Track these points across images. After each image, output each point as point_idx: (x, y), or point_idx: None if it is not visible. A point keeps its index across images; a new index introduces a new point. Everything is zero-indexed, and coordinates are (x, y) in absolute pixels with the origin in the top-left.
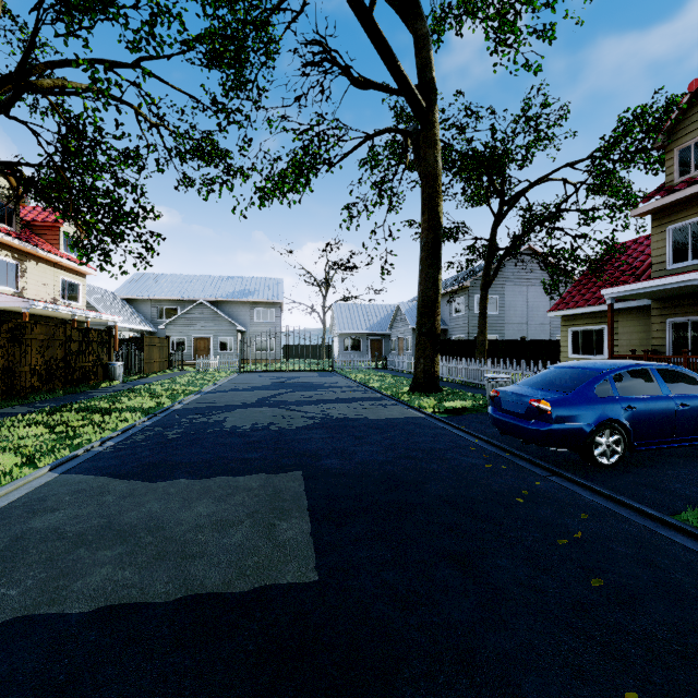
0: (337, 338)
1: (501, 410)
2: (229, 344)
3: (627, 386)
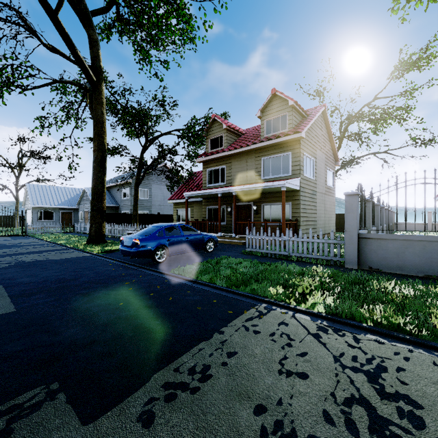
0: (31, 210)
1: (123, 246)
2: None
3: (173, 233)
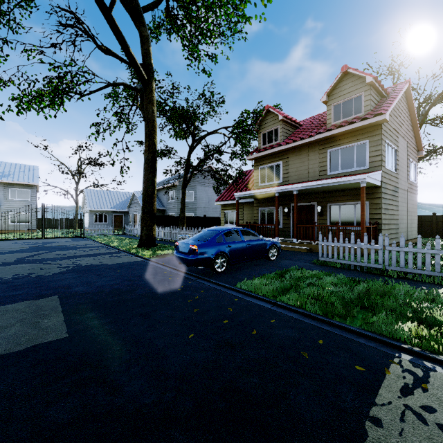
0: (88, 214)
1: (179, 252)
2: None
3: (231, 237)
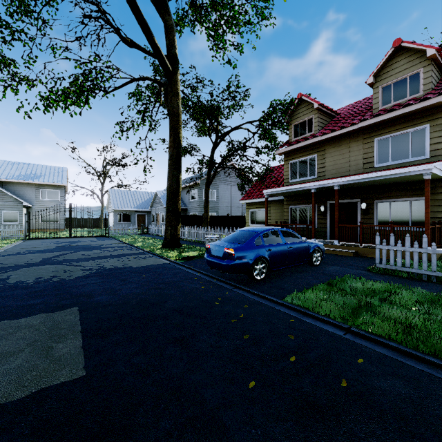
0: (112, 213)
1: (211, 255)
2: (14, 216)
3: (269, 239)
